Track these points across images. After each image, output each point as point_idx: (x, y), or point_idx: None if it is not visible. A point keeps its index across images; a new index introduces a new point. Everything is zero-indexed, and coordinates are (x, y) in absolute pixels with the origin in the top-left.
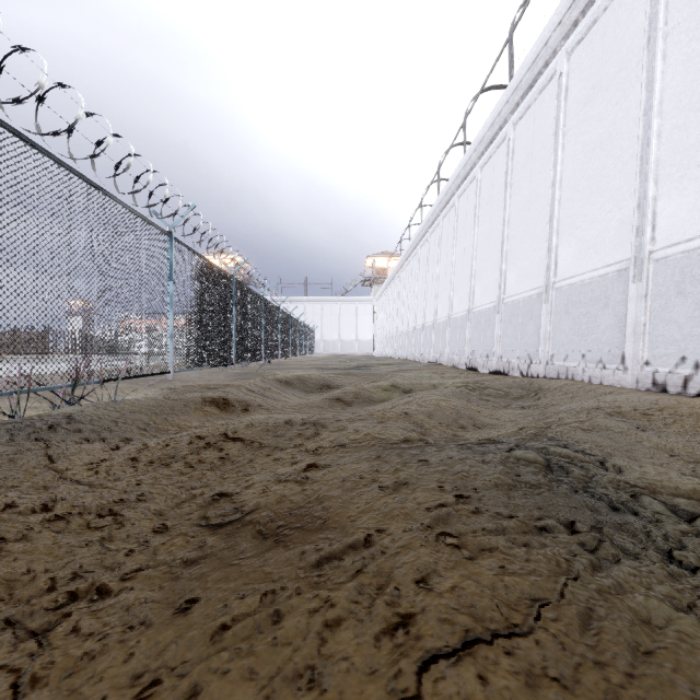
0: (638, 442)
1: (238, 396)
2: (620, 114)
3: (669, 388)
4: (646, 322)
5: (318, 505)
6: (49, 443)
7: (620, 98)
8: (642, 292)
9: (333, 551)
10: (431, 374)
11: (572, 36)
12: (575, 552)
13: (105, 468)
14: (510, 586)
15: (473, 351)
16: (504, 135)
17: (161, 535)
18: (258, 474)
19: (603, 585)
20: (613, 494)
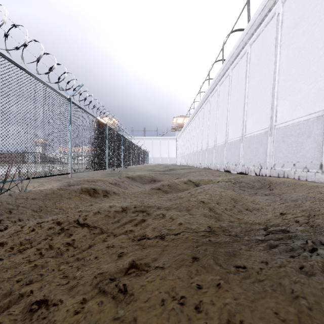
0: None
1: (102, 187)
2: (317, 29)
3: None
4: None
5: None
6: None
7: (317, 21)
8: None
9: None
10: (207, 174)
11: None
12: None
13: None
14: None
15: (227, 162)
16: (245, 51)
17: None
18: (88, 267)
19: None
20: None
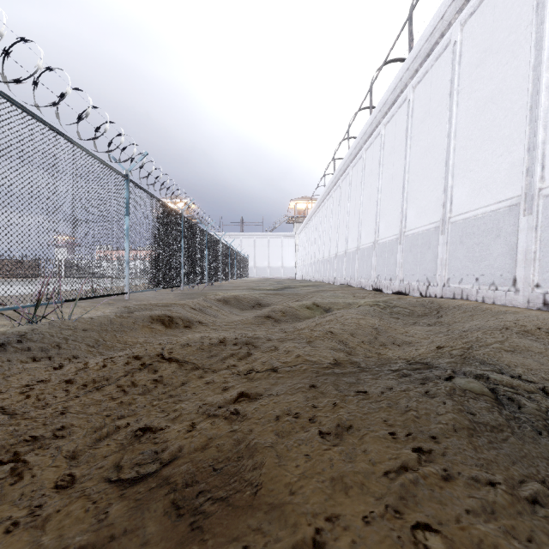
0: None
1: (182, 314)
2: (510, 72)
3: None
4: (537, 249)
5: (249, 460)
6: None
7: (510, 59)
8: (533, 224)
9: None
10: (344, 294)
11: (465, 10)
12: None
13: (37, 392)
14: None
15: (378, 275)
16: (405, 97)
17: (60, 495)
18: (188, 401)
19: None
20: None
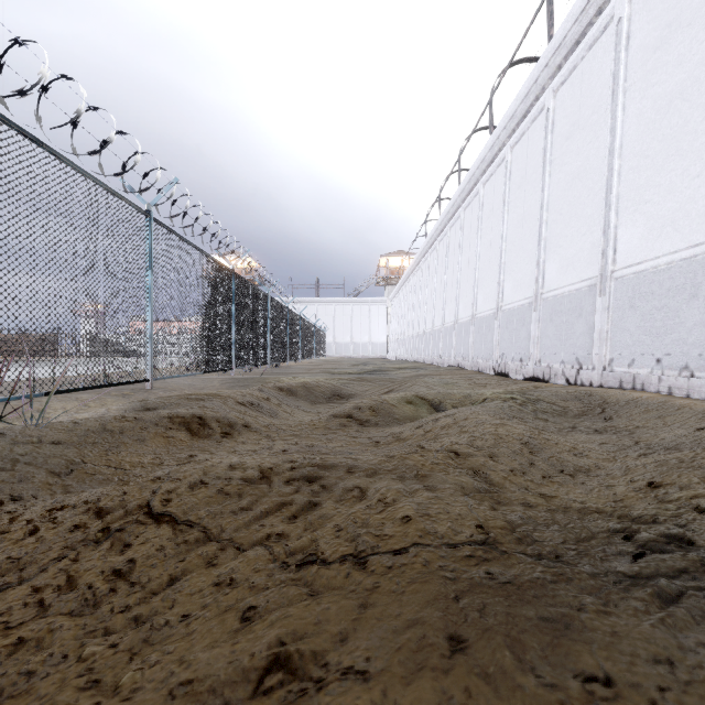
0: None
1: (220, 414)
2: None
3: None
4: None
5: None
6: None
7: None
8: None
9: None
10: (457, 381)
11: None
12: None
13: None
14: None
15: (502, 354)
16: (541, 105)
17: None
18: (160, 651)
19: None
20: None
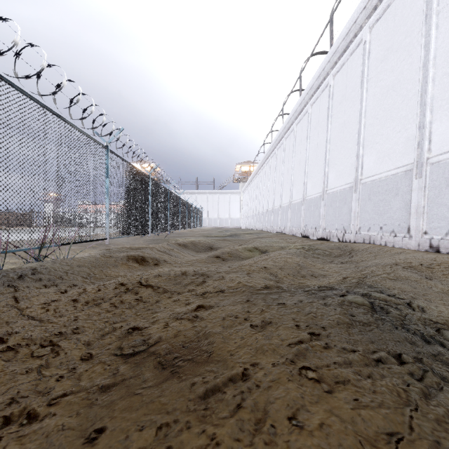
0: (429, 288)
1: (151, 255)
2: (406, 66)
3: (441, 250)
4: (425, 205)
5: (205, 340)
6: (17, 288)
7: (406, 56)
8: (422, 185)
9: (216, 385)
10: (279, 240)
11: (373, 16)
12: (408, 382)
13: (54, 307)
14: (367, 421)
15: (306, 225)
16: (327, 83)
17: (86, 363)
18: (162, 312)
19: (438, 415)
20: (423, 330)
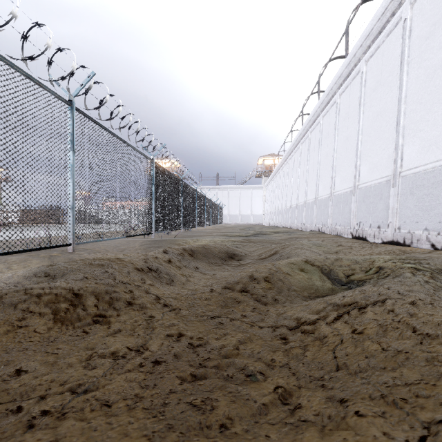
0: None
1: (104, 287)
2: None
3: None
4: None
5: None
6: None
7: None
8: None
9: None
10: (325, 243)
11: None
12: None
13: None
14: None
15: (359, 222)
16: (397, 19)
17: None
18: None
19: None
20: None
